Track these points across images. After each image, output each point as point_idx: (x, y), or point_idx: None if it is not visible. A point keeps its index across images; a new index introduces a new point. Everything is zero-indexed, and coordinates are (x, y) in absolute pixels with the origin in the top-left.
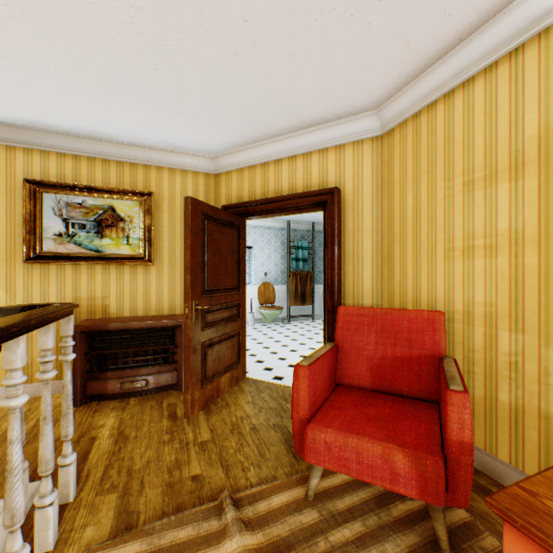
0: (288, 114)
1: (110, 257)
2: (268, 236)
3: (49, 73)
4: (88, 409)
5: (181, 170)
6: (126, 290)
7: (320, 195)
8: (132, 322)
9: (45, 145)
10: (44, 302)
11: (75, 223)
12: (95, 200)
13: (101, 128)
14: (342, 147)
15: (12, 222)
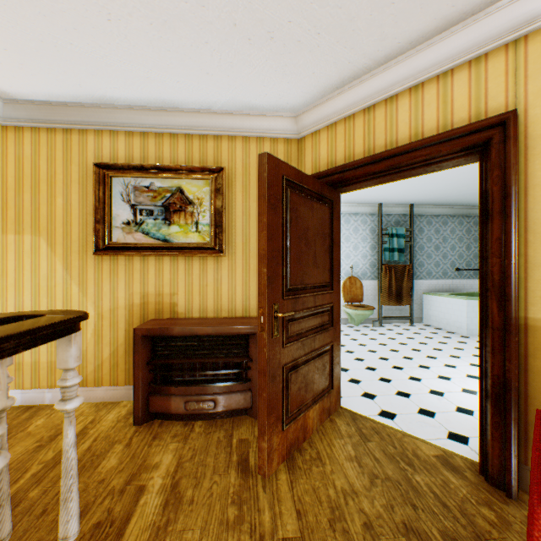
0: (419, 1)
1: (177, 248)
2: (354, 223)
3: (91, 5)
4: (148, 432)
5: (256, 138)
6: (195, 286)
7: (474, 133)
8: (198, 327)
9: (113, 124)
10: (113, 298)
11: (142, 209)
12: (162, 181)
13: (165, 92)
14: (521, 42)
15: (84, 211)
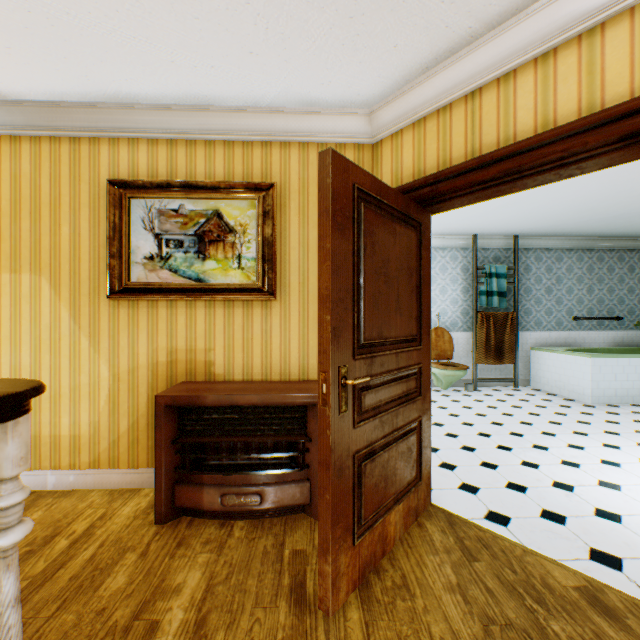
0: None
1: (214, 289)
2: (441, 260)
3: None
4: (171, 536)
5: (316, 144)
6: (237, 340)
7: None
8: (238, 394)
9: (132, 130)
10: (132, 355)
11: (169, 239)
12: (195, 203)
13: (197, 84)
14: None
15: (96, 243)
